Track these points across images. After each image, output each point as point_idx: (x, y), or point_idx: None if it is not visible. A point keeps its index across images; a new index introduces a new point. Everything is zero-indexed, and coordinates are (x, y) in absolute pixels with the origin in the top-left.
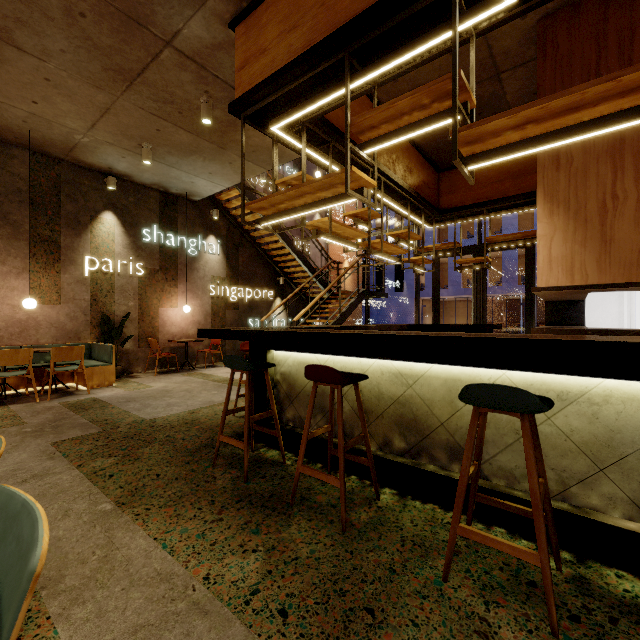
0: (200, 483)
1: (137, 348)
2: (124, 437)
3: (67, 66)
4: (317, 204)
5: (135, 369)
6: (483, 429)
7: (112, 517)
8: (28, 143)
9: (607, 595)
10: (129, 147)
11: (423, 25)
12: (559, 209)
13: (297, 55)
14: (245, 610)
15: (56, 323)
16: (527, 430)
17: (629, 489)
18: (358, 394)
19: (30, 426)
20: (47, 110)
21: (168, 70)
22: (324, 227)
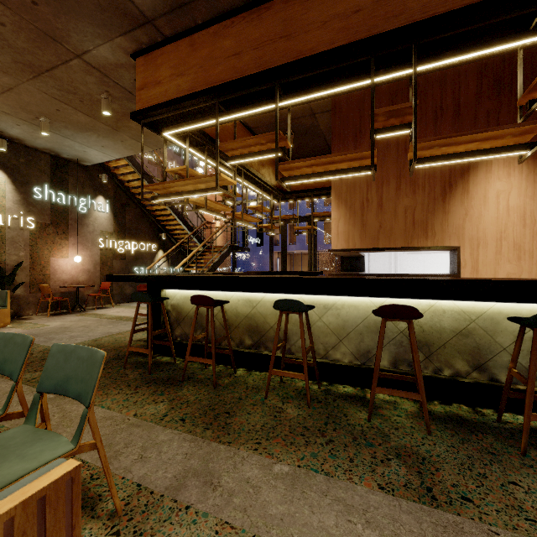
0: (117, 378)
1: (28, 293)
2: (42, 359)
3: None
4: (197, 192)
5: (26, 312)
6: (287, 324)
7: (58, 400)
8: None
9: (336, 393)
10: (26, 118)
11: (262, 96)
12: (342, 204)
13: (184, 93)
14: (161, 422)
15: None
16: (301, 320)
17: (351, 348)
18: (223, 312)
19: None
20: None
21: (75, 72)
22: (201, 203)
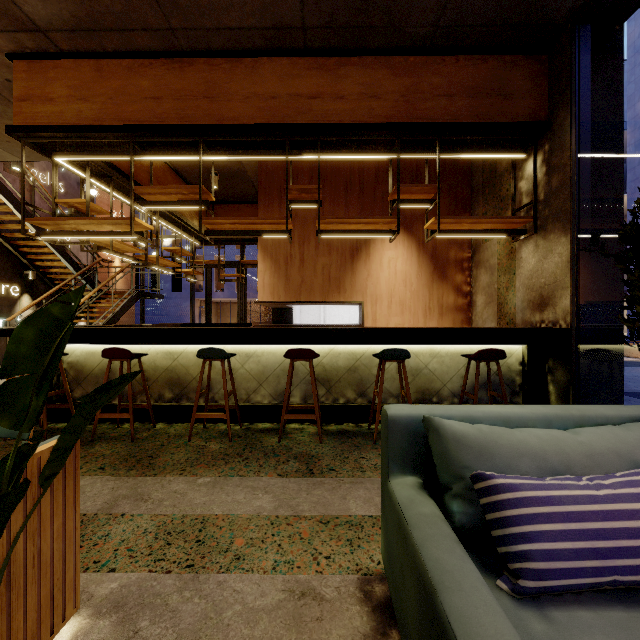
0: None
1: None
2: None
3: None
4: (104, 233)
5: None
6: (210, 372)
7: None
8: None
9: (256, 429)
10: None
11: (184, 146)
12: (268, 257)
13: (87, 122)
14: None
15: None
16: (223, 366)
17: (270, 390)
18: (141, 365)
19: None
20: None
21: None
22: (105, 243)
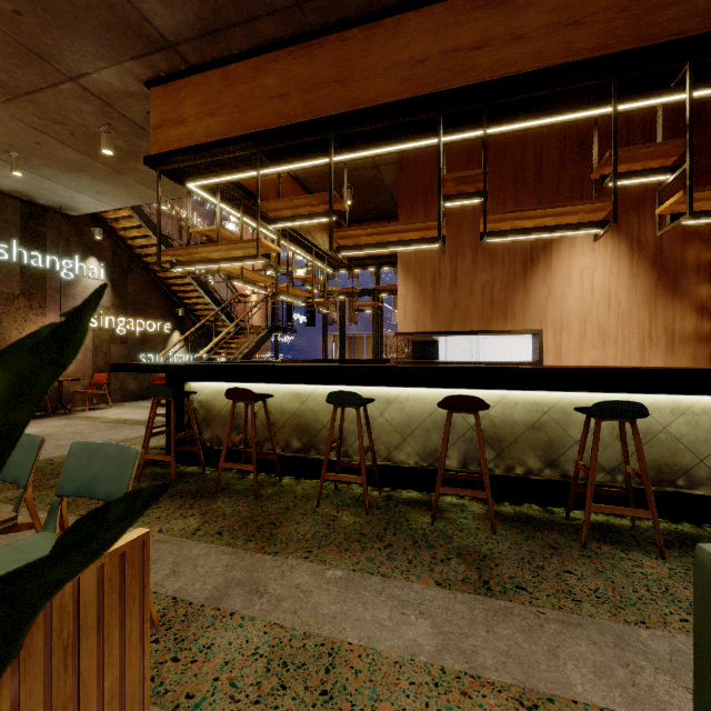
0: None
1: None
2: None
3: None
4: (232, 260)
5: None
6: (342, 421)
7: None
8: None
9: (399, 499)
10: None
11: (313, 148)
12: (411, 278)
13: (215, 138)
14: (194, 536)
15: None
16: (359, 414)
17: (416, 447)
18: (266, 408)
19: None
20: None
21: (66, 98)
22: (235, 272)
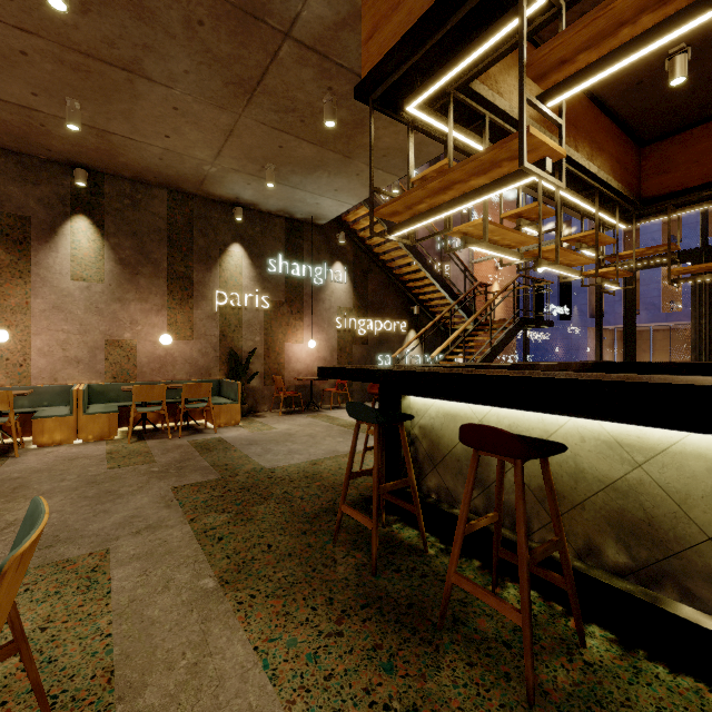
0: (317, 566)
1: (263, 386)
2: (240, 488)
3: (191, 89)
4: (471, 195)
5: (261, 408)
6: None
7: (212, 601)
8: (166, 182)
9: None
10: (253, 172)
11: None
12: None
13: None
14: None
15: (190, 359)
16: None
17: None
18: (547, 473)
19: (158, 465)
20: (178, 143)
21: (288, 70)
22: (476, 233)
